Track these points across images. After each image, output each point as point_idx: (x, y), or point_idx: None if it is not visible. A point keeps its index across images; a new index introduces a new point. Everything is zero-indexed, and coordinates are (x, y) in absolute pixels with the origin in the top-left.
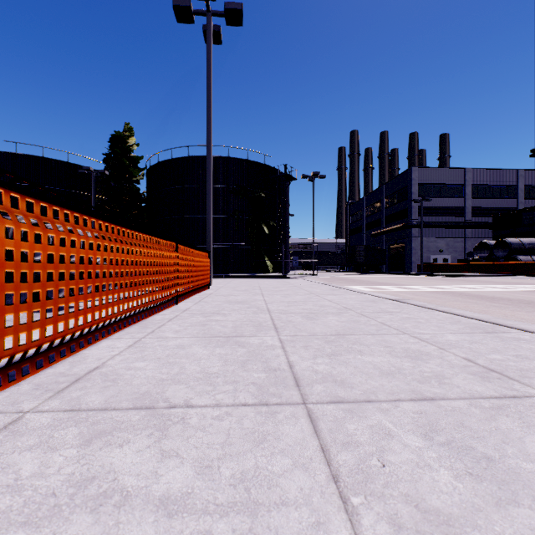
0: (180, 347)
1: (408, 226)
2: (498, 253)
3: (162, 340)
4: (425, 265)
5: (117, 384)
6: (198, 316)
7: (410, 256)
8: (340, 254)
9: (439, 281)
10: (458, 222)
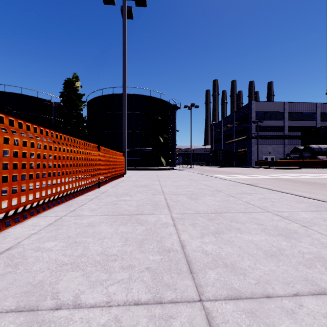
0: (90, 225)
1: (249, 138)
2: (305, 154)
3: (78, 218)
4: (259, 162)
5: (16, 270)
6: (112, 196)
7: (250, 156)
8: (207, 155)
9: (270, 171)
10: (280, 135)
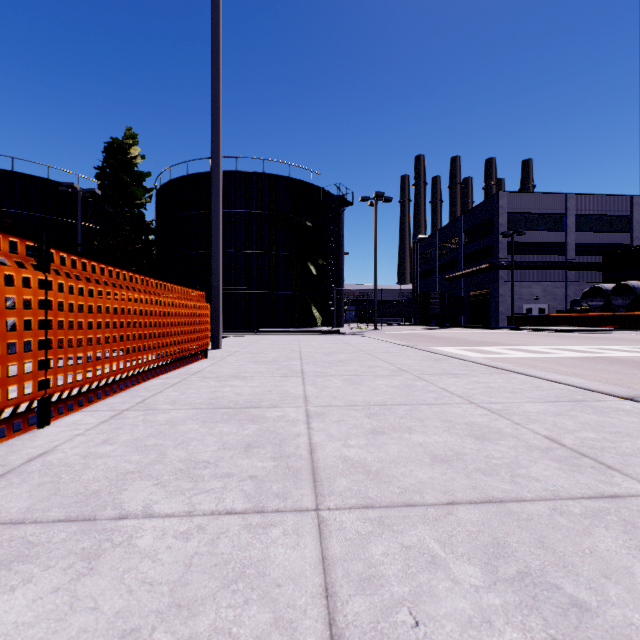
0: None
1: (495, 267)
2: (617, 301)
3: None
4: (517, 317)
5: None
6: None
7: (497, 305)
8: (407, 303)
9: (554, 338)
10: (558, 262)
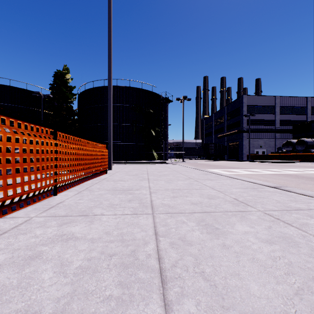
0: None
1: (241, 131)
2: (298, 148)
3: None
4: (251, 155)
5: None
6: (53, 223)
7: (242, 149)
8: (199, 149)
9: (266, 165)
10: (271, 129)
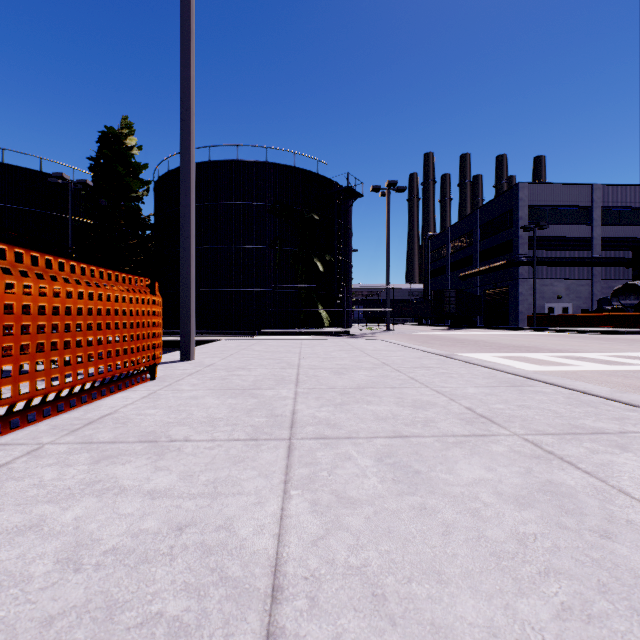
0: None
1: (515, 264)
2: None
3: None
4: (538, 316)
5: None
6: None
7: (516, 304)
8: (418, 302)
9: (599, 342)
10: (584, 258)
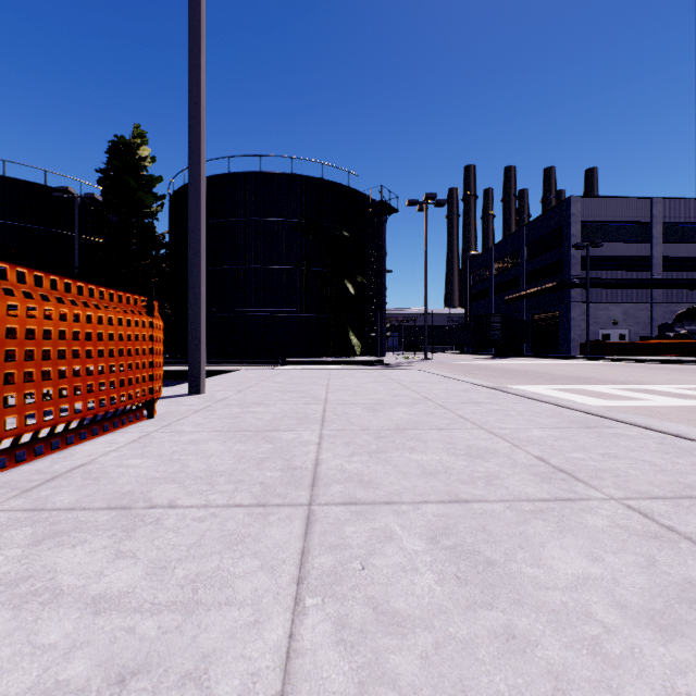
0: None
1: (566, 286)
2: None
3: None
4: (592, 344)
5: None
6: None
7: (567, 330)
8: (458, 329)
9: (665, 372)
10: (643, 279)
